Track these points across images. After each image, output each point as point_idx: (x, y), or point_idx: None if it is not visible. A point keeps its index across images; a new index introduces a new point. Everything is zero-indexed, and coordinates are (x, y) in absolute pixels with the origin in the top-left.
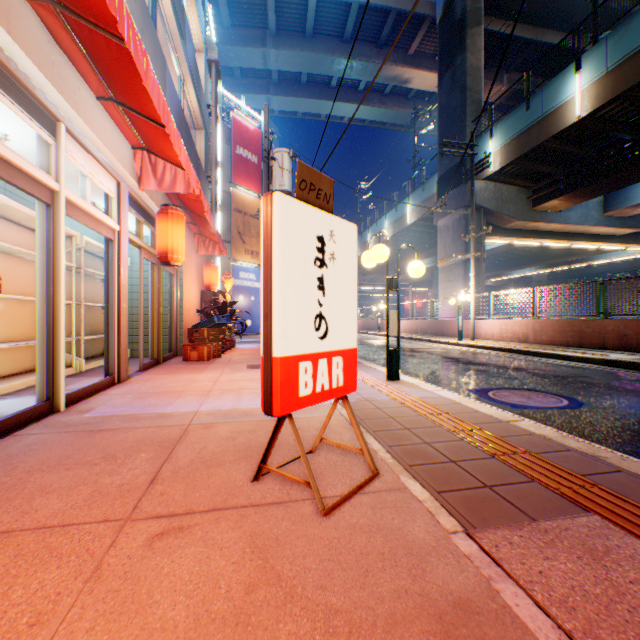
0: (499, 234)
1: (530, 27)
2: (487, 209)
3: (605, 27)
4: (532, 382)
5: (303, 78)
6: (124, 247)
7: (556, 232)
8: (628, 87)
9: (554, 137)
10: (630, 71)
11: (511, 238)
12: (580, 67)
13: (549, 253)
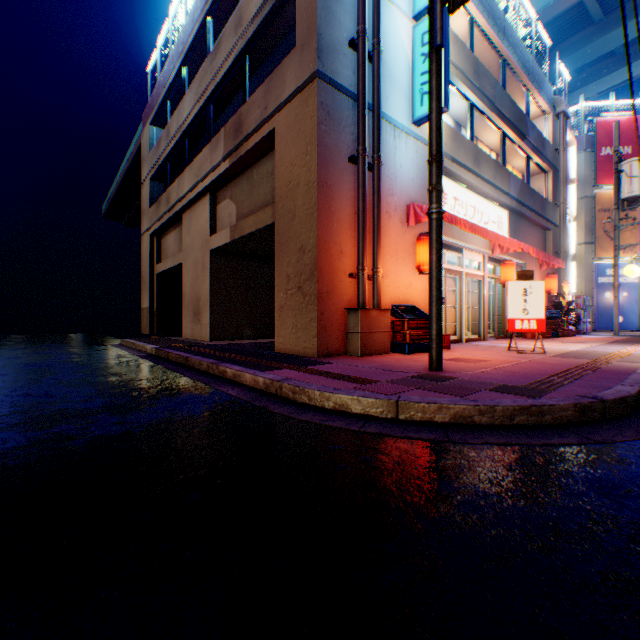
0: None
1: None
2: None
3: None
4: None
5: None
6: (484, 282)
7: None
8: None
9: None
10: None
11: None
12: None
13: None
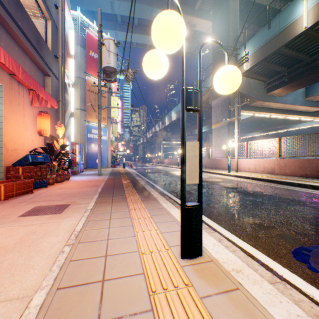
0: (247, 109)
1: None
2: (242, 93)
3: None
4: None
5: (135, 21)
6: None
7: (278, 109)
8: None
9: (287, 44)
10: None
11: (254, 112)
12: None
13: (268, 124)
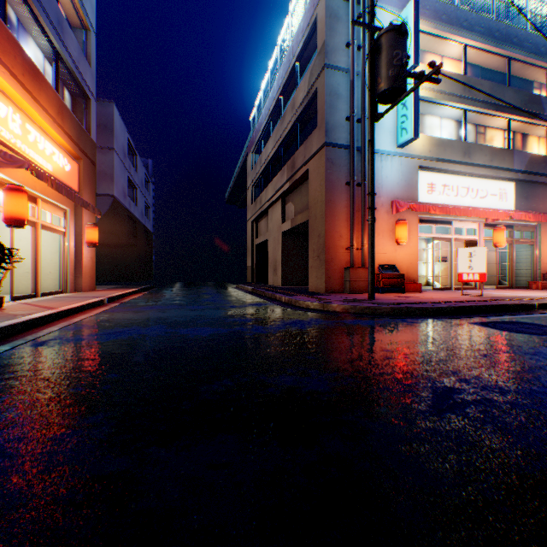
0: None
1: None
2: None
3: None
4: None
5: None
6: (479, 244)
7: None
8: None
9: None
10: None
11: None
12: None
13: None
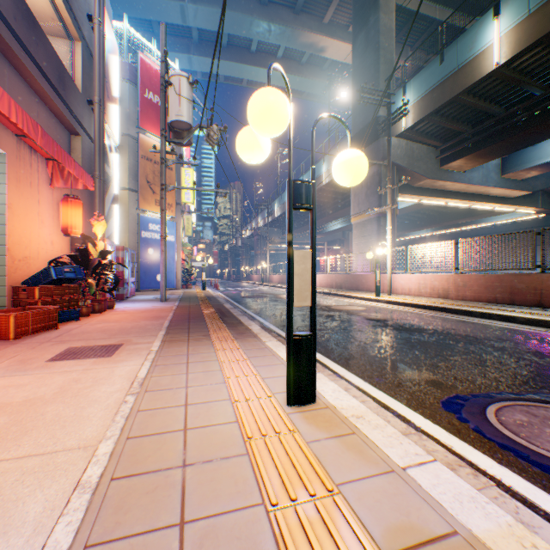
0: (409, 192)
1: (433, 7)
2: (400, 166)
3: None
4: (524, 373)
5: (224, 40)
6: None
7: (459, 192)
8: None
9: (470, 88)
10: None
11: (420, 196)
12: (499, 12)
13: (444, 216)
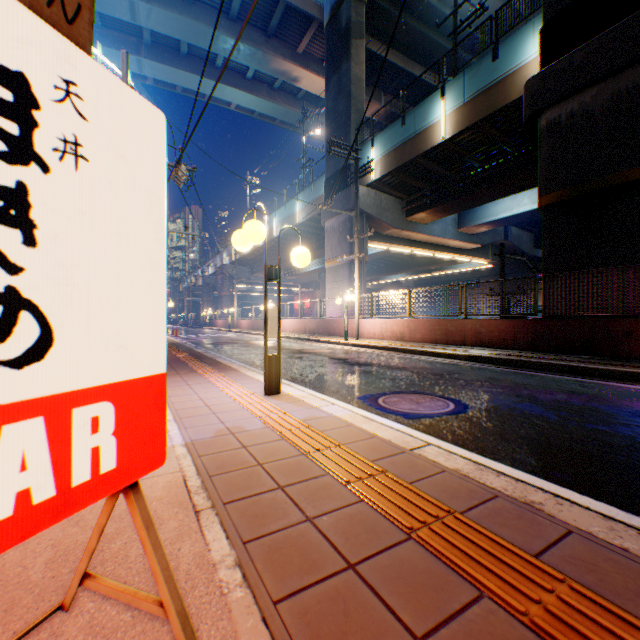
0: (379, 240)
1: (403, 58)
2: (369, 215)
3: (463, 63)
4: (417, 383)
5: (183, 48)
6: None
7: (424, 242)
8: (480, 119)
9: (424, 154)
10: (481, 105)
11: (389, 244)
12: (445, 94)
13: (417, 262)
